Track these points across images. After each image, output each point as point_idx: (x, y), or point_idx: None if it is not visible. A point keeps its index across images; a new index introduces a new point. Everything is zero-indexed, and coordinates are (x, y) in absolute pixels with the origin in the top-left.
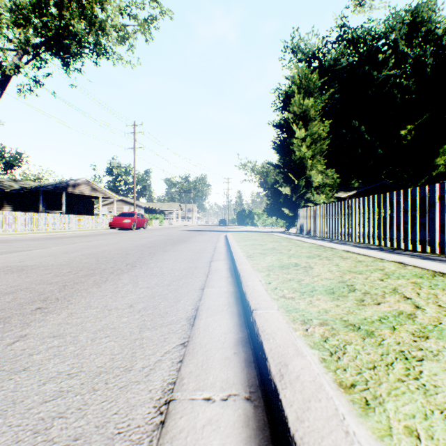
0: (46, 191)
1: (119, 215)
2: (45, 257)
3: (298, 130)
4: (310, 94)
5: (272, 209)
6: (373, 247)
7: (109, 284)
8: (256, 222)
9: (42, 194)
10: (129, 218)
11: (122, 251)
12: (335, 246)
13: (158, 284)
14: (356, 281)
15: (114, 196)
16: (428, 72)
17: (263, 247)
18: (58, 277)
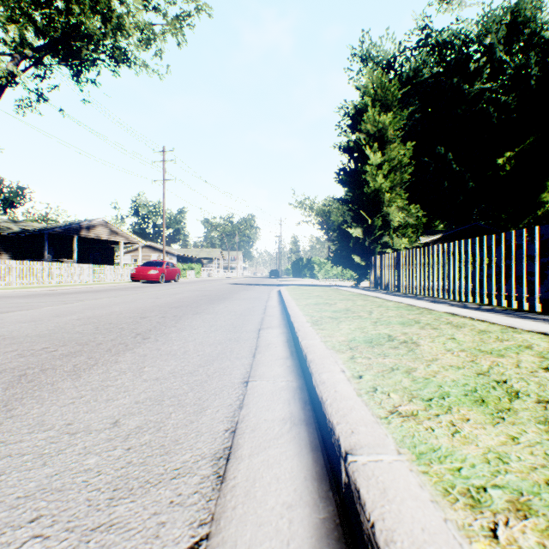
0: (53, 235)
1: (144, 265)
2: (24, 323)
3: (372, 155)
4: (388, 108)
5: (338, 256)
6: (485, 308)
7: (95, 373)
8: (316, 274)
9: (47, 238)
10: (157, 268)
11: (138, 313)
12: (431, 306)
13: (175, 372)
14: (505, 371)
15: (139, 241)
16: (532, 85)
17: (333, 308)
18: (22, 357)
